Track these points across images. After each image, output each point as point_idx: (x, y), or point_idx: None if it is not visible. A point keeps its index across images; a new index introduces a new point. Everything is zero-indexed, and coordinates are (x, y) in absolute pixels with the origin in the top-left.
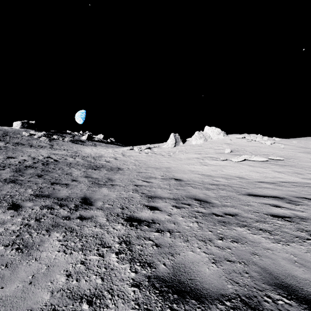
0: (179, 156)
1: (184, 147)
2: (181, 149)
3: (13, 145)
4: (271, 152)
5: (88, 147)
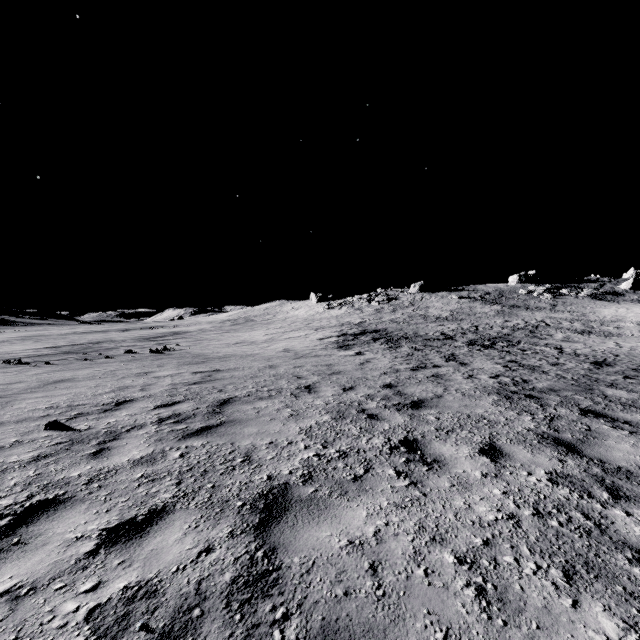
0: None
1: None
2: None
3: (509, 308)
4: None
5: (616, 306)
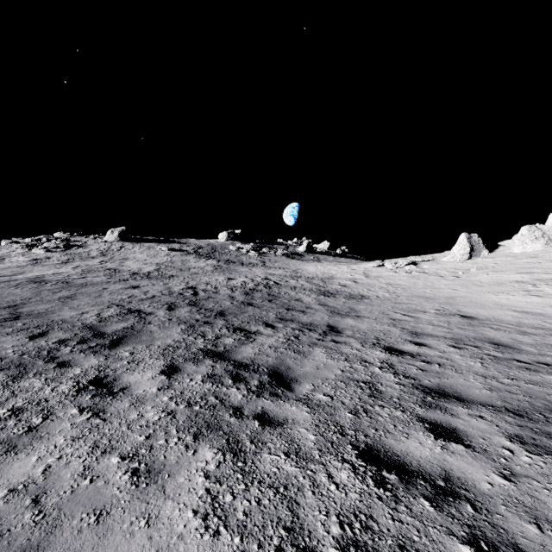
0: (477, 277)
1: (491, 260)
2: (485, 265)
3: (225, 263)
4: None
5: (309, 263)
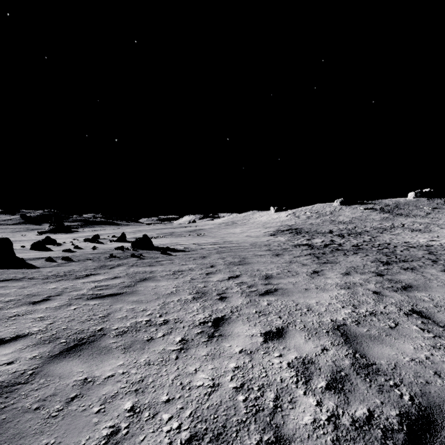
0: None
1: None
2: None
3: (393, 216)
4: None
5: None
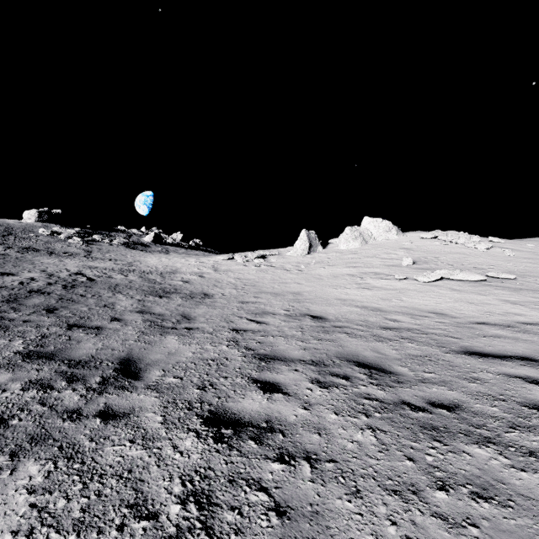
0: (317, 271)
1: (325, 255)
2: (321, 259)
3: (19, 252)
4: (489, 264)
5: (153, 255)
